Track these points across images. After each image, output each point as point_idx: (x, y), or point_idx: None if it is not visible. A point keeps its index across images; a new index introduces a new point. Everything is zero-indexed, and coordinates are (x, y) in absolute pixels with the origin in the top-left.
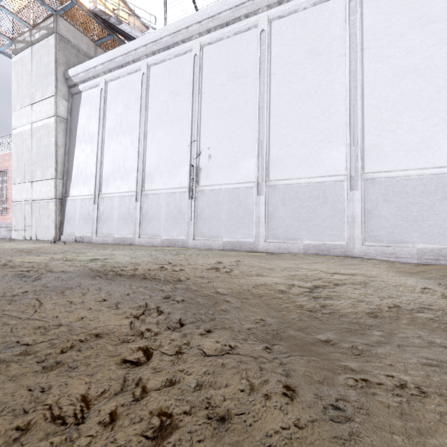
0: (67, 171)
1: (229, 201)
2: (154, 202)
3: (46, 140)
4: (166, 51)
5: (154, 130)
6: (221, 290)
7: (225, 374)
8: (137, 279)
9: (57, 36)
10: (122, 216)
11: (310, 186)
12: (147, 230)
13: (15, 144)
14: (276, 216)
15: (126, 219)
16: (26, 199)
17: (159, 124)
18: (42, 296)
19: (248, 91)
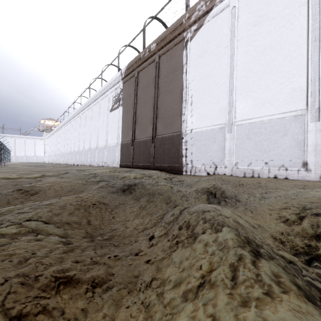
0: None
1: None
2: None
3: None
4: None
5: None
6: None
7: None
8: None
9: None
10: None
11: None
12: None
13: None
14: None
15: None
16: None
17: None
18: None
19: None
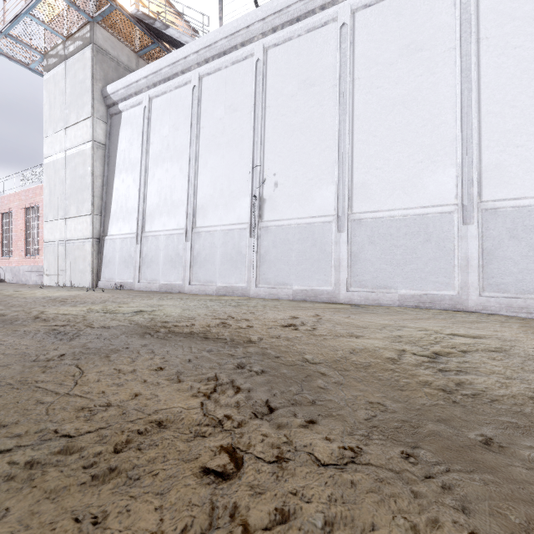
0: (105, 206)
1: (301, 239)
2: (207, 241)
3: (81, 170)
4: (222, 57)
5: (207, 154)
6: (310, 357)
7: (365, 504)
8: (197, 339)
9: (94, 47)
10: (169, 258)
11: (407, 219)
12: (199, 276)
13: (47, 175)
14: (362, 258)
15: (173, 262)
16: (59, 239)
17: (213, 147)
18: (82, 361)
19: (324, 102)
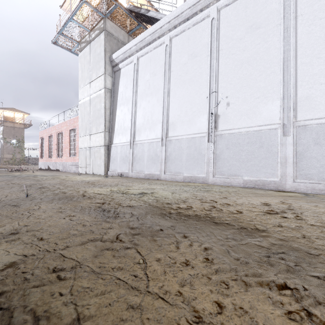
0: (111, 126)
1: (249, 143)
2: (176, 146)
3: (98, 106)
4: (186, 22)
5: (176, 88)
6: None
7: None
8: (209, 224)
9: (105, 32)
10: (151, 157)
11: None
12: (171, 169)
13: (80, 110)
14: (308, 156)
15: (153, 160)
16: (86, 146)
17: (180, 83)
18: (137, 245)
19: (269, 39)
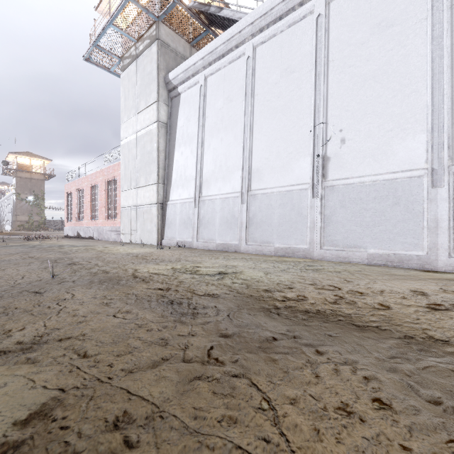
0: (167, 175)
1: (377, 198)
2: (263, 203)
3: (149, 147)
4: (277, 23)
5: (262, 119)
6: None
7: None
8: (348, 328)
9: (159, 42)
10: (225, 220)
11: None
12: (255, 236)
13: (123, 154)
14: None
15: (229, 223)
16: (131, 205)
17: (268, 111)
18: (246, 369)
19: (408, 41)
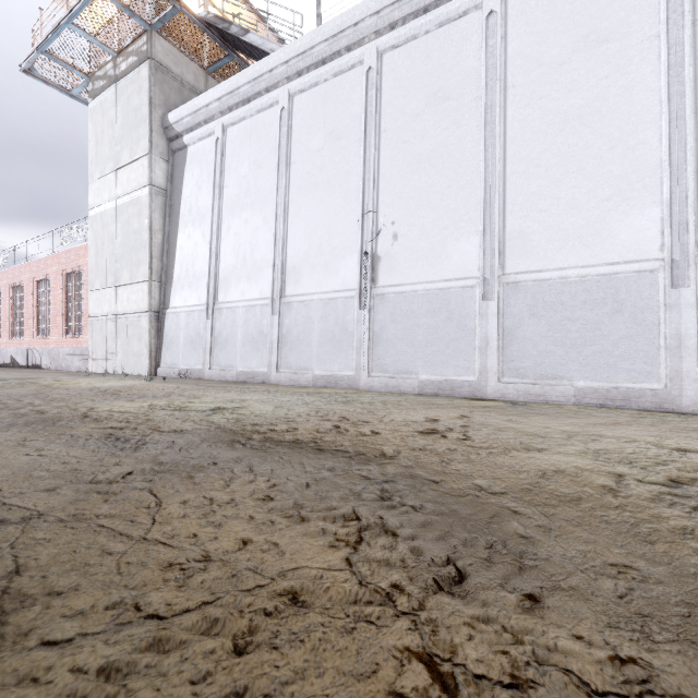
0: (166, 269)
1: (430, 311)
2: (300, 314)
3: (136, 223)
4: (320, 68)
5: (301, 198)
6: (485, 484)
7: None
8: (308, 452)
9: (152, 63)
10: (250, 337)
11: (587, 281)
12: (290, 361)
13: (93, 231)
14: (520, 336)
15: (255, 343)
16: (108, 313)
17: (309, 188)
18: (157, 485)
19: (463, 121)
